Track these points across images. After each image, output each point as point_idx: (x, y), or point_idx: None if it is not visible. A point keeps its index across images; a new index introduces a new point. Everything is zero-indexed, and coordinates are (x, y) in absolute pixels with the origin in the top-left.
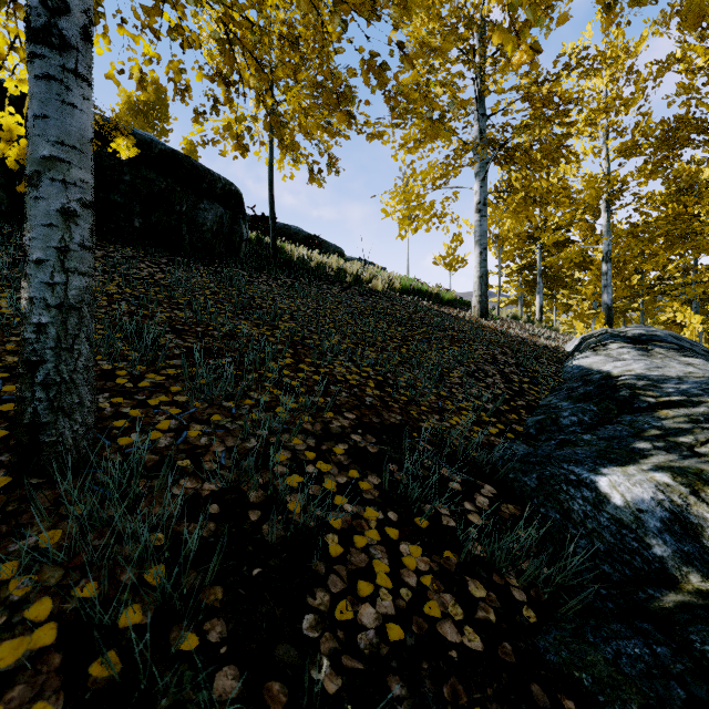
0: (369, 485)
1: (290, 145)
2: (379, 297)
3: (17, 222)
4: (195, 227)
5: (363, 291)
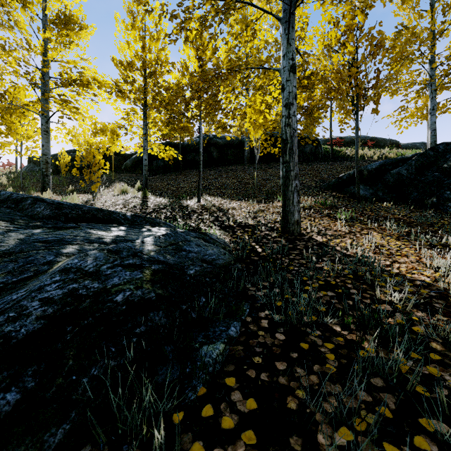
0: (314, 182)
1: (310, 141)
2: (366, 162)
3: (267, 162)
4: (304, 153)
5: (361, 161)
